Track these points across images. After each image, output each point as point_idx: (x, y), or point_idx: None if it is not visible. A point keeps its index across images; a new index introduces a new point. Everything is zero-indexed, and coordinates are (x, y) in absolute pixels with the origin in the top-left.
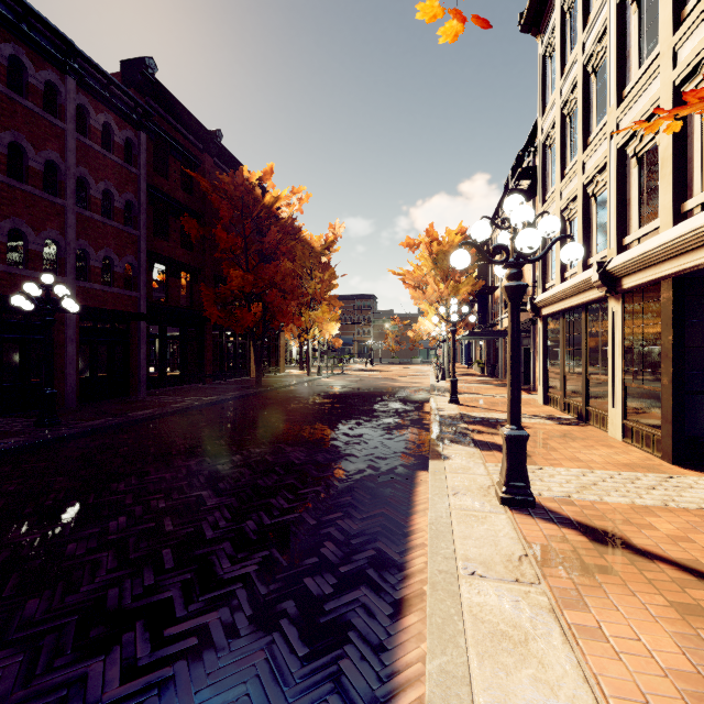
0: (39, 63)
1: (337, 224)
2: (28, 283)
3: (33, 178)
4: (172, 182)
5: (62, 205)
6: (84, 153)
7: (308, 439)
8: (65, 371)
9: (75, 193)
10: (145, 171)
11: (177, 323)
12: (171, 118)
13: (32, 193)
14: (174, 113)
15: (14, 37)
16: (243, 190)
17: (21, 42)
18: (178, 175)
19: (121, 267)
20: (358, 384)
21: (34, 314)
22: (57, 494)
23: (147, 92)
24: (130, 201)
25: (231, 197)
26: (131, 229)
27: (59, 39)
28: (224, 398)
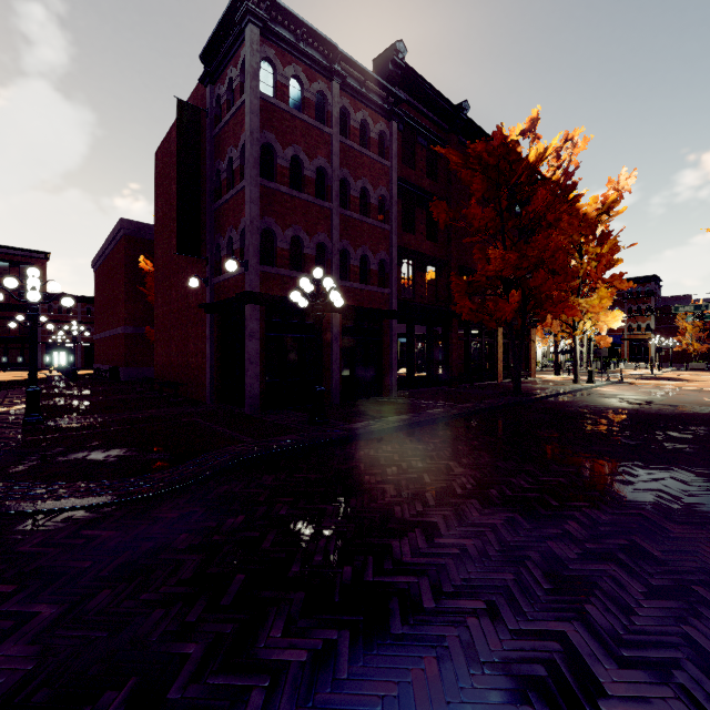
0: (311, 77)
1: (622, 176)
2: (302, 278)
3: (308, 187)
4: (418, 171)
5: (328, 208)
6: (345, 155)
7: (695, 508)
8: (331, 369)
9: (338, 194)
10: (396, 161)
11: (423, 321)
12: (417, 103)
13: (307, 200)
14: (420, 97)
15: (295, 59)
16: (500, 153)
17: (299, 61)
18: (424, 163)
19: (375, 264)
20: (670, 399)
21: (308, 314)
22: (327, 541)
23: (397, 81)
24: (382, 196)
25: (486, 165)
26: (383, 224)
27: (327, 47)
28: (484, 407)
